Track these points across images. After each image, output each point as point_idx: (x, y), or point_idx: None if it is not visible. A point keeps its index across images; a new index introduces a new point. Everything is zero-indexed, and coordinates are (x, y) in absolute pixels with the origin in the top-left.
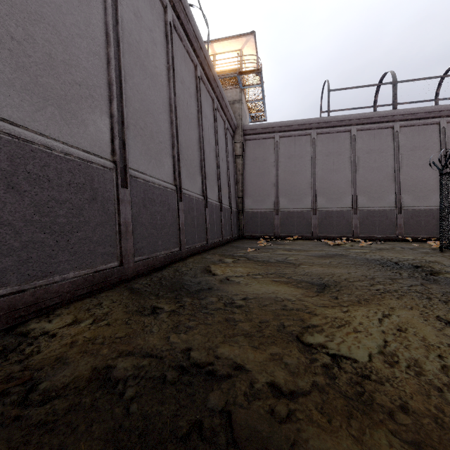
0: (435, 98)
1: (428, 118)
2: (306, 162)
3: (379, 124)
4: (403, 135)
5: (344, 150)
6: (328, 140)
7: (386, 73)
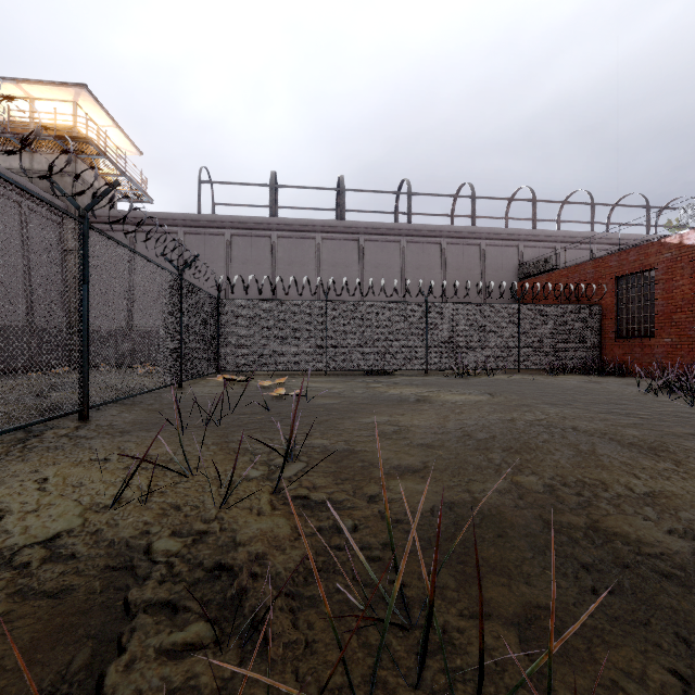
0: (337, 208)
1: (305, 231)
2: (171, 268)
3: (256, 231)
4: (281, 247)
5: (218, 258)
6: (198, 243)
7: (275, 172)
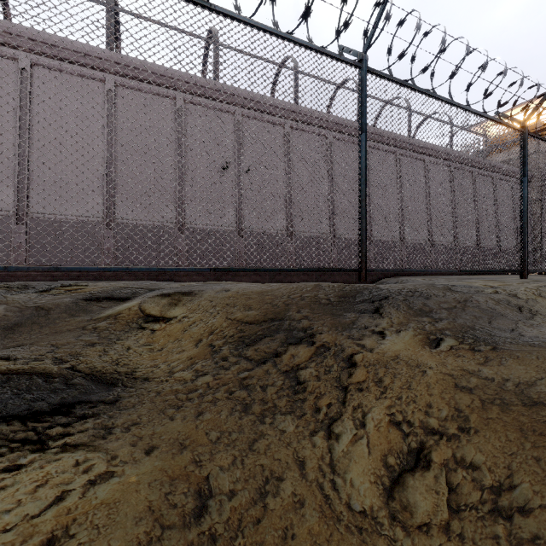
0: None
1: None
2: None
3: None
4: None
5: None
6: None
7: None
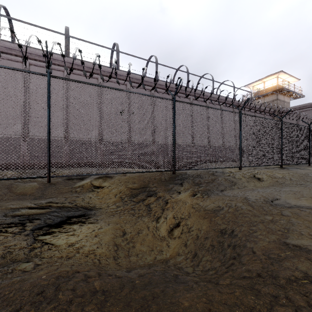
0: None
1: None
2: None
3: None
4: None
5: None
6: None
7: None
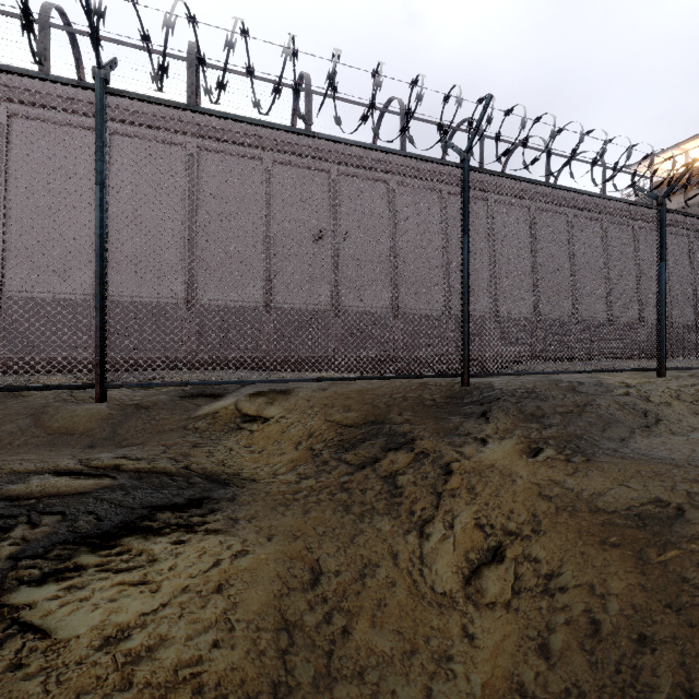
0: None
1: None
2: None
3: None
4: None
5: None
6: None
7: None
